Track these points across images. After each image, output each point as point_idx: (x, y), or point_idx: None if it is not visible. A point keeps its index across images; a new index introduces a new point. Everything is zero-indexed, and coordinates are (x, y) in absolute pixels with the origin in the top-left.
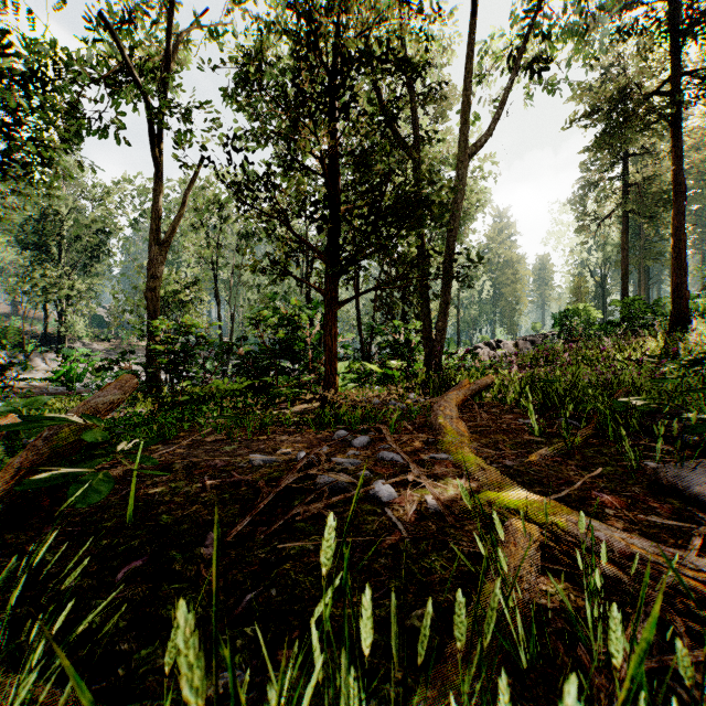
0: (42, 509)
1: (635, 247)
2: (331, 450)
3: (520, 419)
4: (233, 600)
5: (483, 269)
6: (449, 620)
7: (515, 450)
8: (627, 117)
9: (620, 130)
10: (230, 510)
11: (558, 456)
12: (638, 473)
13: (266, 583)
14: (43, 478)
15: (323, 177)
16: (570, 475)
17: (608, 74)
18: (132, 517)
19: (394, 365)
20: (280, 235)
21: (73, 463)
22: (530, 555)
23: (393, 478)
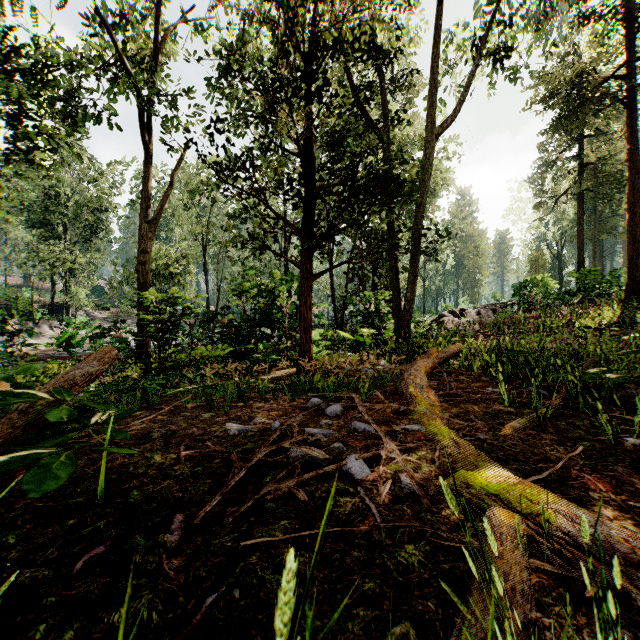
0: (17, 482)
1: (590, 222)
2: (305, 419)
3: (488, 388)
4: (192, 602)
5: (447, 243)
6: (432, 638)
7: (487, 421)
8: (584, 100)
9: (577, 112)
10: (200, 486)
11: (531, 428)
12: (616, 450)
13: (230, 580)
14: (2, 460)
15: (299, 156)
16: (546, 451)
17: (564, 61)
18: (104, 492)
19: (365, 333)
20: (259, 212)
21: (46, 437)
22: (518, 556)
23: (365, 451)
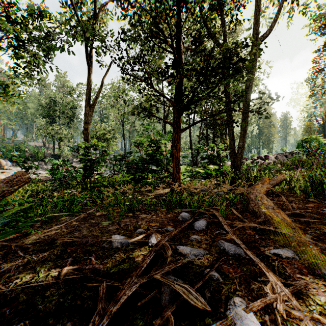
0: None
1: None
2: (177, 232)
3: (324, 209)
4: None
5: (254, 119)
6: None
7: None
8: None
9: None
10: None
11: None
12: None
13: None
14: None
15: (172, 52)
16: None
17: None
18: None
19: (211, 168)
20: (147, 93)
21: None
22: None
23: (245, 287)
